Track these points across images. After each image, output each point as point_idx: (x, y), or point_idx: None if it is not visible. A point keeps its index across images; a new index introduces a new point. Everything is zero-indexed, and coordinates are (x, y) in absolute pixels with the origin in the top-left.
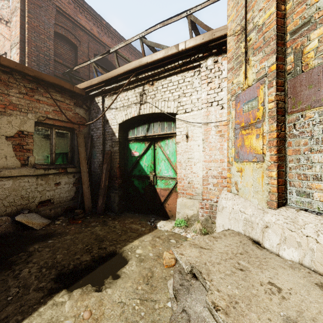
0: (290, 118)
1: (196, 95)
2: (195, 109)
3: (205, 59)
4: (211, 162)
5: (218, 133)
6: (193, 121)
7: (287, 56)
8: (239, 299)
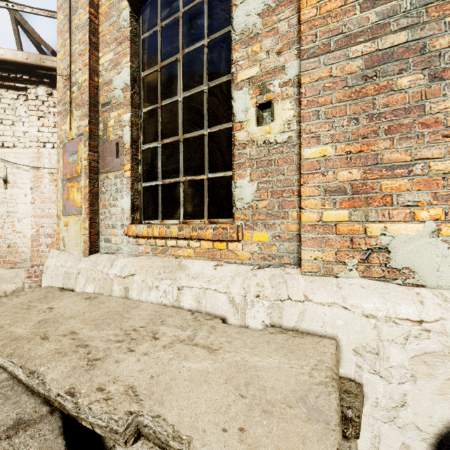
0: (102, 177)
1: (22, 126)
2: (20, 145)
3: (34, 84)
4: (44, 217)
5: (54, 183)
6: (16, 162)
7: (100, 124)
8: (7, 324)
